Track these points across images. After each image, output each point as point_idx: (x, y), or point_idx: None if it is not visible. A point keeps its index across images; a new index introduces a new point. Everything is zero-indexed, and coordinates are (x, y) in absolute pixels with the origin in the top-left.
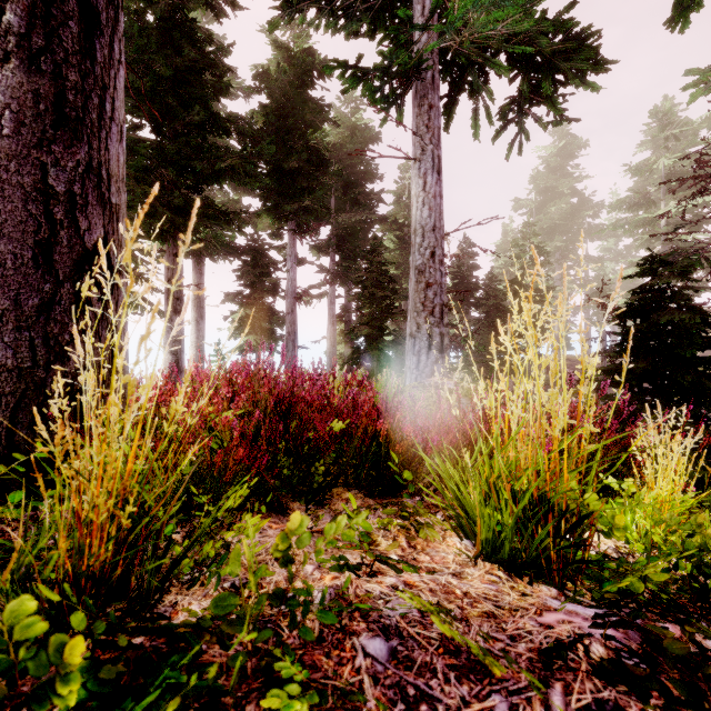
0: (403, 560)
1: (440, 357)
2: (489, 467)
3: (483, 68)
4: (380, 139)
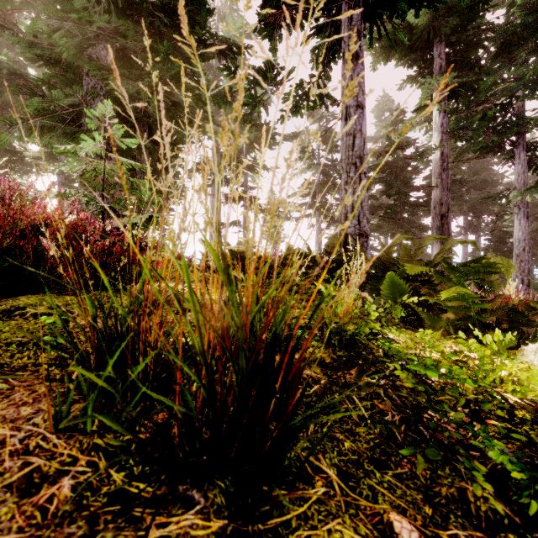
0: None
1: (527, 288)
2: None
3: None
4: None
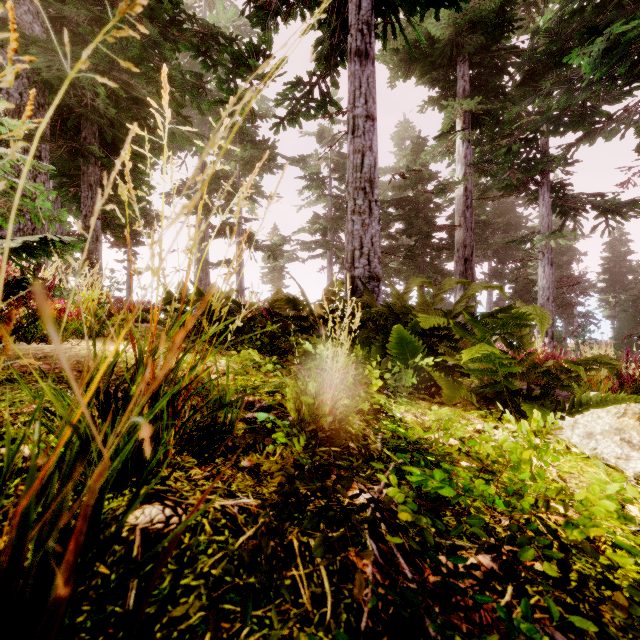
0: None
1: (551, 341)
2: None
3: (577, 211)
4: None
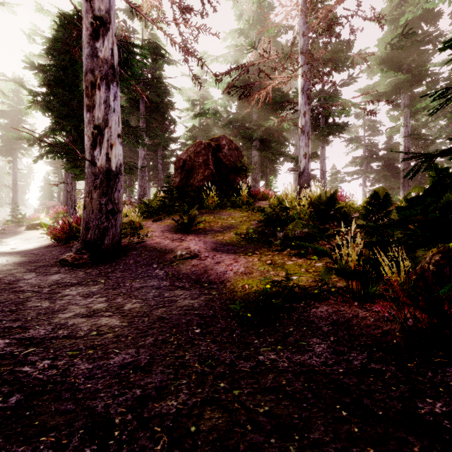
0: None
1: None
2: None
3: None
4: None
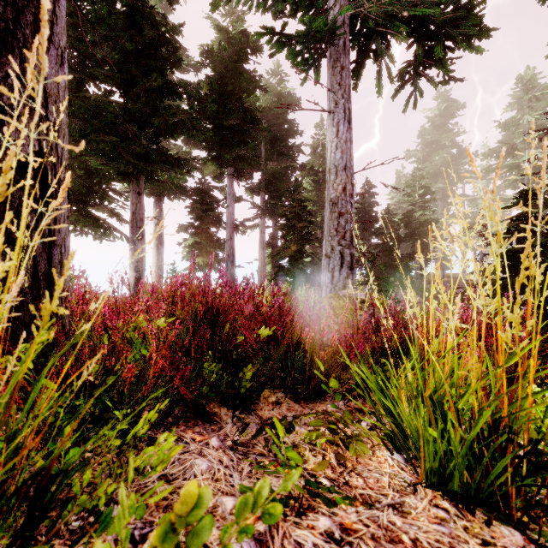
0: (335, 485)
1: (350, 273)
2: (422, 379)
3: (386, 36)
4: (300, 103)
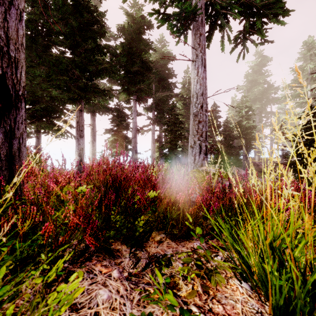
0: (202, 312)
1: (205, 157)
2: (263, 230)
3: (226, 16)
4: (175, 58)
